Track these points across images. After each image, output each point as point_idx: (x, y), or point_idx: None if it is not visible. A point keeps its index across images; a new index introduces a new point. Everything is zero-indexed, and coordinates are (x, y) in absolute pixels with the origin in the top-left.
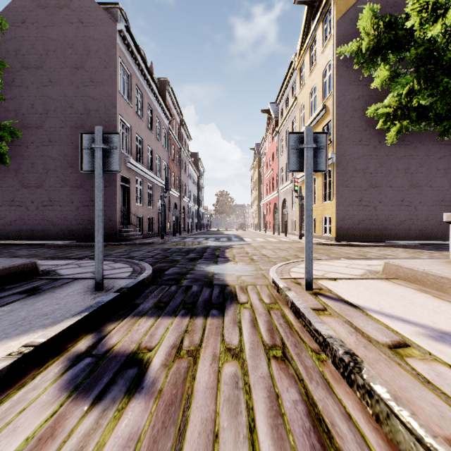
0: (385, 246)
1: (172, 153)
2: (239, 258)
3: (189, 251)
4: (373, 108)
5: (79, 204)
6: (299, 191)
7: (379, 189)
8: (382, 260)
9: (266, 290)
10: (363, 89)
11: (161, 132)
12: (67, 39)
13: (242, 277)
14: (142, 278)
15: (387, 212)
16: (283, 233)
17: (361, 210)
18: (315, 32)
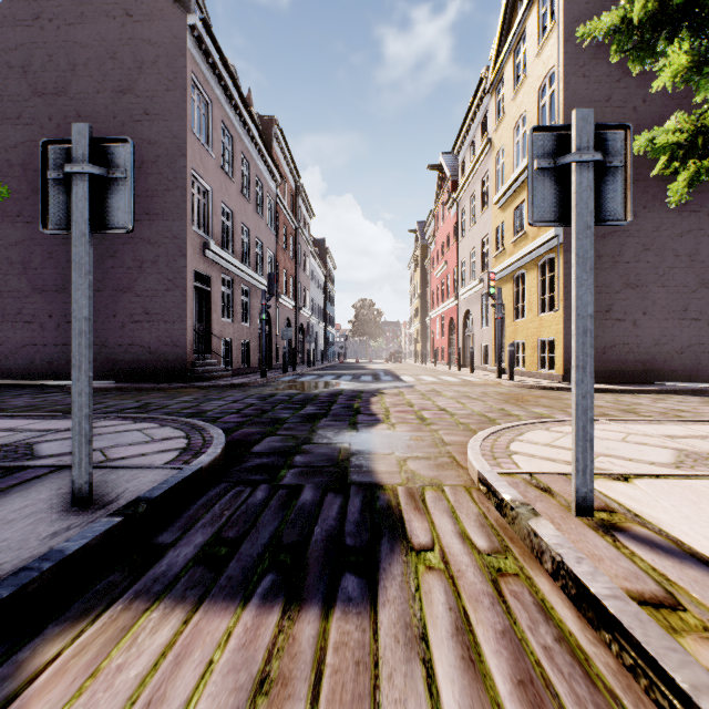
0: (660, 393)
1: (282, 237)
2: (397, 417)
3: (307, 401)
4: (644, 137)
5: (126, 319)
6: (496, 295)
7: (642, 291)
8: (685, 424)
9: (470, 504)
10: (614, 113)
11: (263, 201)
12: (106, 45)
13: (409, 462)
14: (194, 470)
15: (658, 331)
16: (465, 367)
17: (609, 327)
18: (524, 23)
